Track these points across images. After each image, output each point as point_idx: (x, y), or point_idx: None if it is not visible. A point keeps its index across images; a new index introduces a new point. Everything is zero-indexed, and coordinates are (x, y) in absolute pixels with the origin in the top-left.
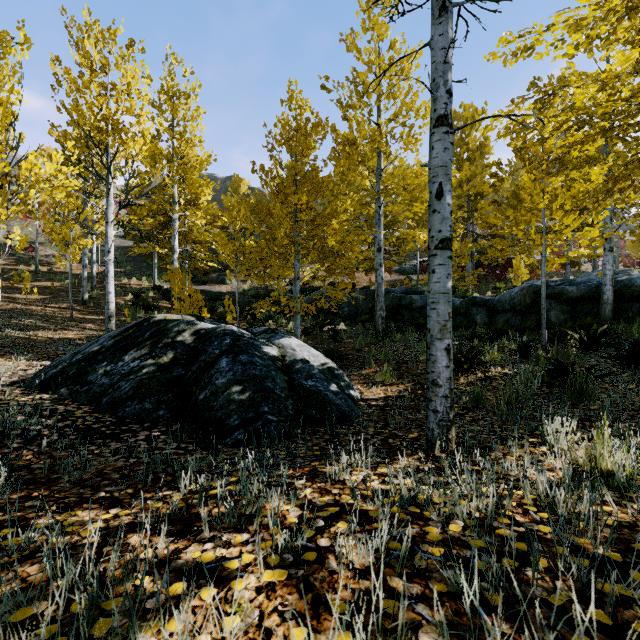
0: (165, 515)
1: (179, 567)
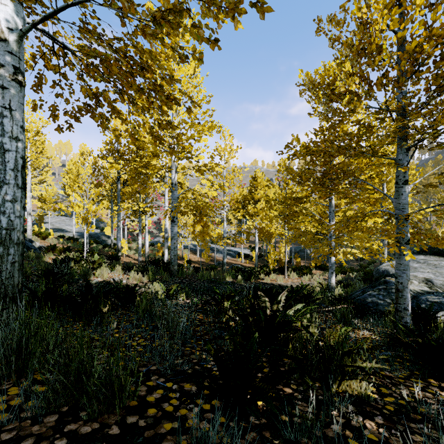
0: None
1: None
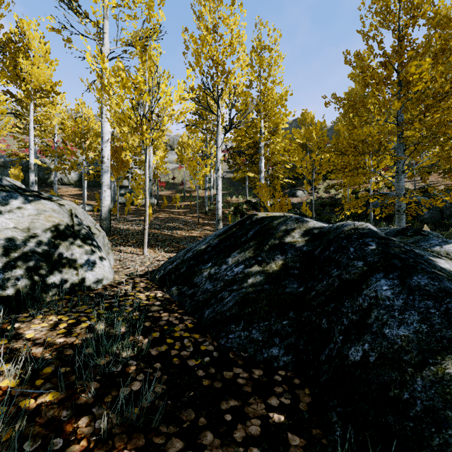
0: None
1: None
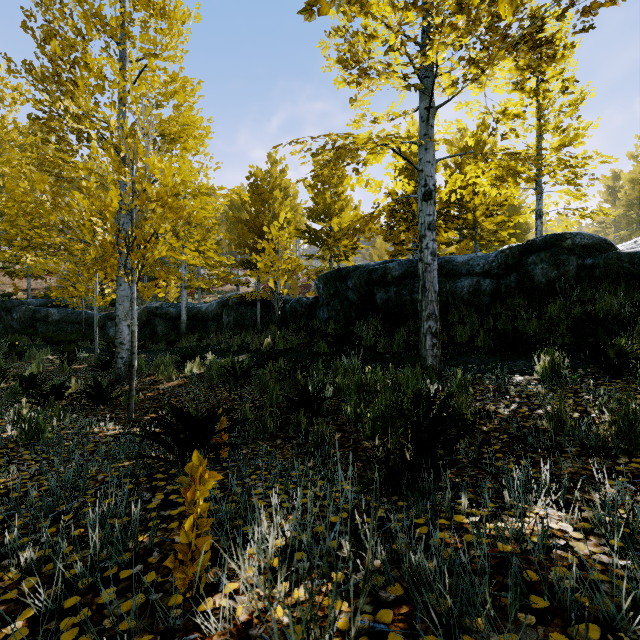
0: None
1: None
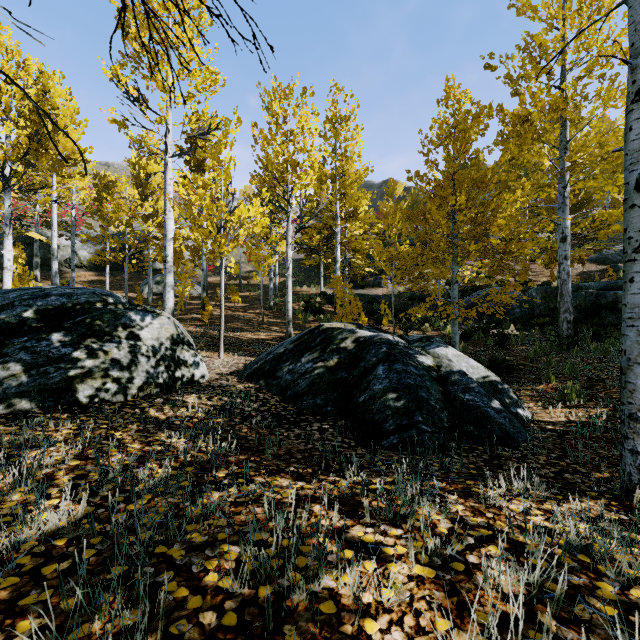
0: (336, 496)
1: (348, 539)
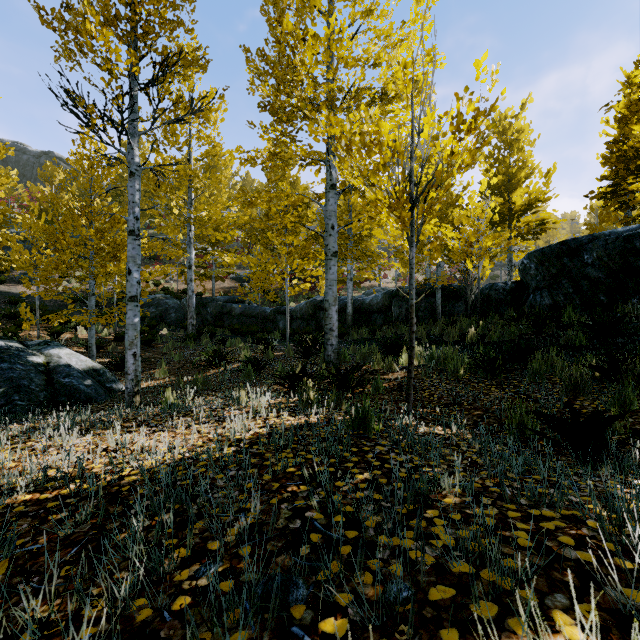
0: None
1: None
